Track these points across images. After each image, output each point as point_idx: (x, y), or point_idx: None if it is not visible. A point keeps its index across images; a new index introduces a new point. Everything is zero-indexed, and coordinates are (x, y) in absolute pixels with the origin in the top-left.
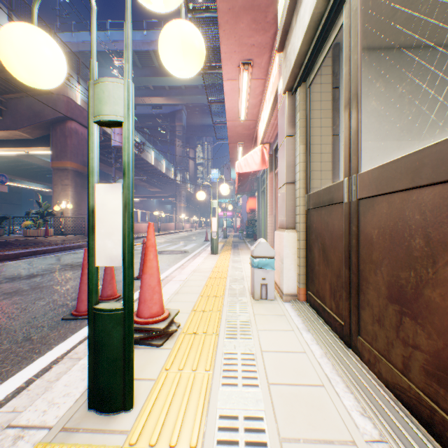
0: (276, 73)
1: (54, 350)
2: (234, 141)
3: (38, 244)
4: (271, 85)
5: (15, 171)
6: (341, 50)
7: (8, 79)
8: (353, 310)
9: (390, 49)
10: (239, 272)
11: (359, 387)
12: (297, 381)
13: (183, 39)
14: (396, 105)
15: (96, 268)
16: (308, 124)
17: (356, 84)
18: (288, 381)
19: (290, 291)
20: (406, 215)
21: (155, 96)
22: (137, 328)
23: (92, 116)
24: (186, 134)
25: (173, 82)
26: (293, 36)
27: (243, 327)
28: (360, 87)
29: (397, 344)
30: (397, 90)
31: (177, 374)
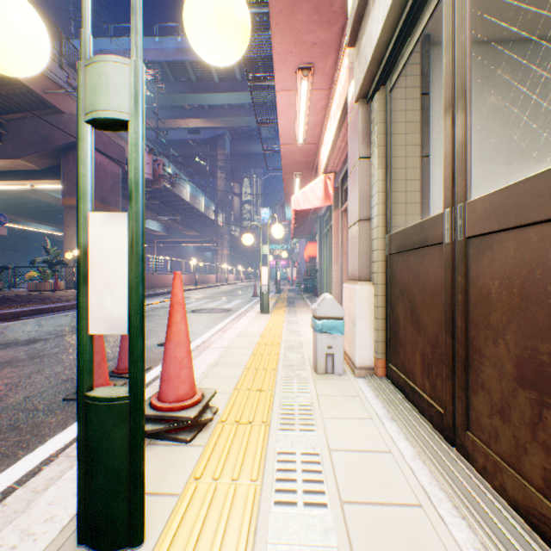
0: (344, 79)
1: (47, 444)
2: (289, 171)
3: (44, 300)
4: (338, 96)
5: (20, 211)
6: (432, 44)
7: (9, 95)
8: (458, 394)
9: (496, 43)
10: (297, 337)
11: (474, 509)
12: (383, 498)
13: (218, 4)
14: (505, 117)
15: (90, 337)
16: (389, 142)
17: (464, 75)
18: (370, 498)
19: (365, 363)
20: (550, 259)
21: (192, 117)
22: (158, 417)
23: (84, 113)
24: (230, 163)
25: (213, 100)
26: (370, 22)
27: (303, 414)
28: (469, 79)
29: (534, 450)
30: (506, 97)
31: (210, 486)
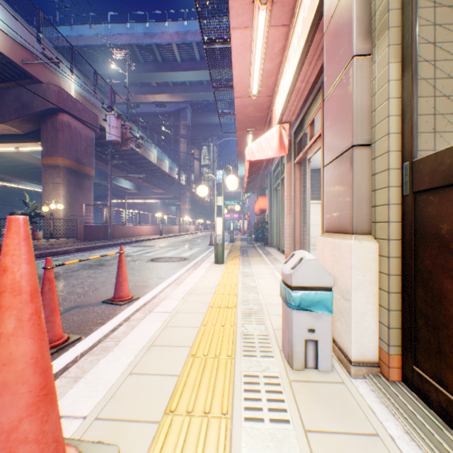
0: None
1: None
2: (242, 128)
3: None
4: (301, 25)
5: (13, 172)
6: None
7: None
8: None
9: None
10: (254, 295)
11: None
12: None
13: None
14: None
15: None
16: (413, 14)
17: None
18: None
19: (365, 356)
20: None
21: (159, 93)
22: None
23: None
24: (190, 129)
25: (177, 77)
26: None
27: None
28: None
29: None
30: None
31: None
